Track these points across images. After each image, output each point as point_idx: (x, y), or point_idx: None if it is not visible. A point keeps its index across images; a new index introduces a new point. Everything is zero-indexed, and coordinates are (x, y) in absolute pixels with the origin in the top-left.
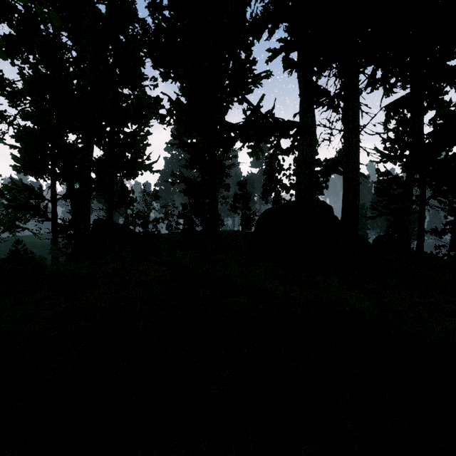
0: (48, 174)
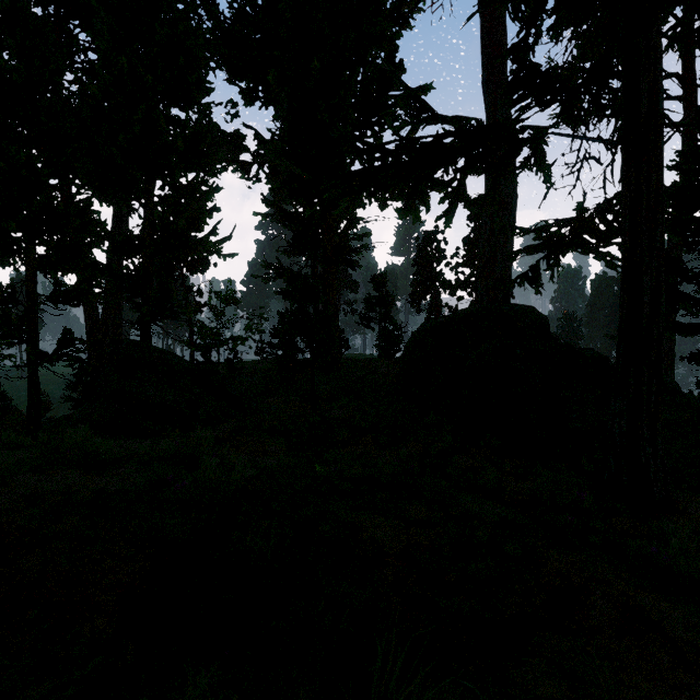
0: (19, 257)
